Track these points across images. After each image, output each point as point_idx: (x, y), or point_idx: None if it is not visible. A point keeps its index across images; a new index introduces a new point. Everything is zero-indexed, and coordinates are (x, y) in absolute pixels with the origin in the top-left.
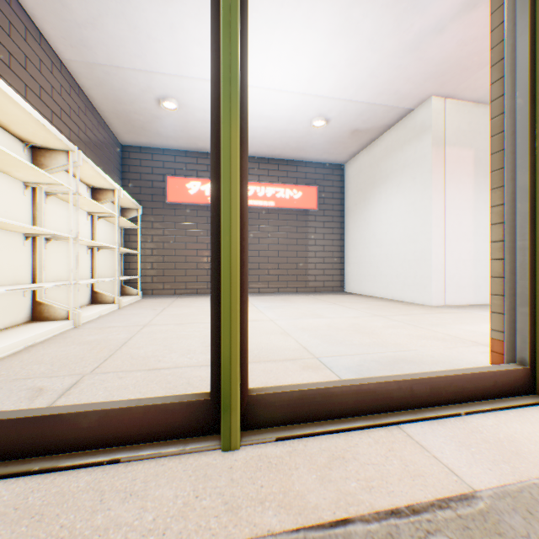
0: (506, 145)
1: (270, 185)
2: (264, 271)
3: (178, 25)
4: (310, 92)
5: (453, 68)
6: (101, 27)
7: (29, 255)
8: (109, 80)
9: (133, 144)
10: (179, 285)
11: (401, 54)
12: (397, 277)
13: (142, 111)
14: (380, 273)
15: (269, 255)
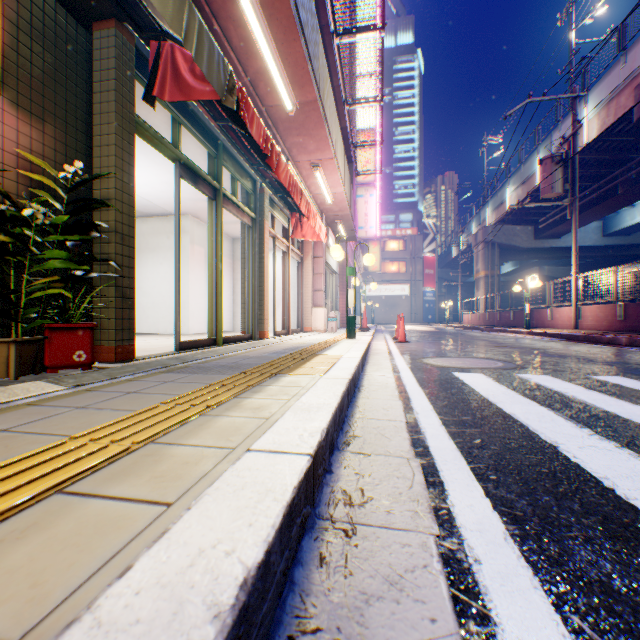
0: (247, 279)
1: None
2: None
3: None
4: None
5: (206, 212)
6: None
7: None
8: None
9: None
10: None
11: (189, 200)
12: (165, 318)
13: None
14: (148, 316)
15: None
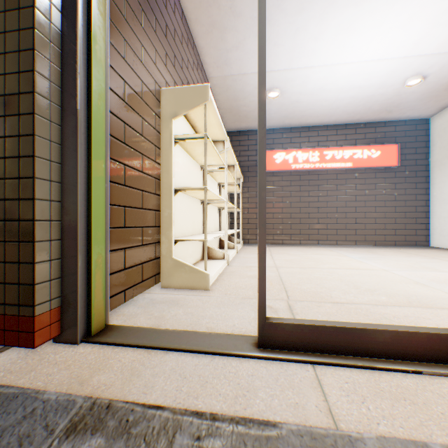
0: None
1: (347, 148)
2: (341, 225)
3: (301, 29)
4: (413, 53)
5: None
6: (241, 47)
7: (201, 214)
8: (233, 85)
9: (234, 130)
10: (267, 236)
11: None
12: None
13: (249, 103)
14: None
15: (346, 211)
